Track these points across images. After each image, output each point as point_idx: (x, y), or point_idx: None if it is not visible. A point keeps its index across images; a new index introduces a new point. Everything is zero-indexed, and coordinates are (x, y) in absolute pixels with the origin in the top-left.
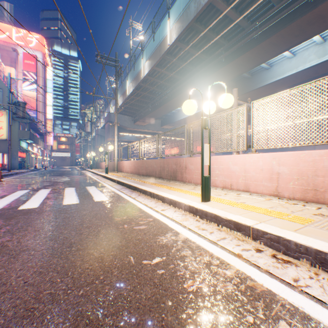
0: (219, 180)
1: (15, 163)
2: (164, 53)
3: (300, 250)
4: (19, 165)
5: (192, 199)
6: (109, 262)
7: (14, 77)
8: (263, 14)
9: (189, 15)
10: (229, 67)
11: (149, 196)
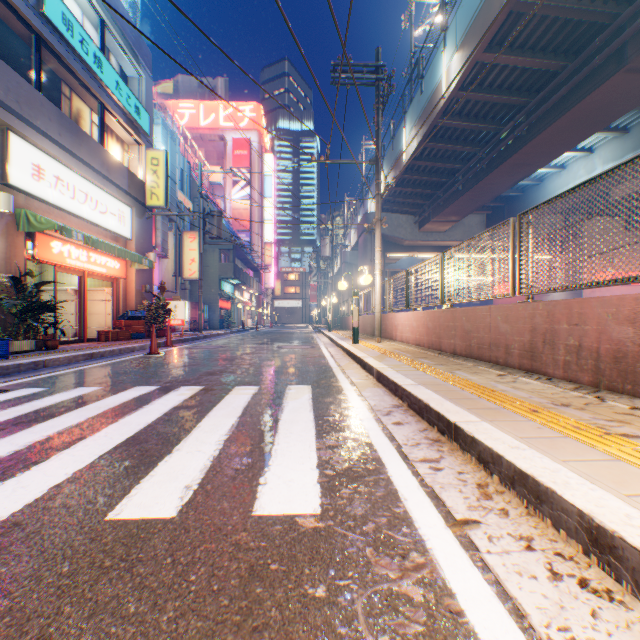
0: None
1: (214, 318)
2: None
3: None
4: (219, 322)
5: None
6: None
7: (220, 181)
8: None
9: None
10: None
11: (575, 544)
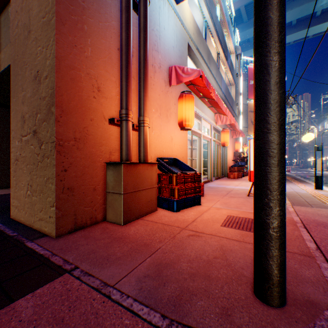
0: None
1: None
2: None
3: None
4: None
5: None
6: None
7: None
8: None
9: None
10: None
11: None
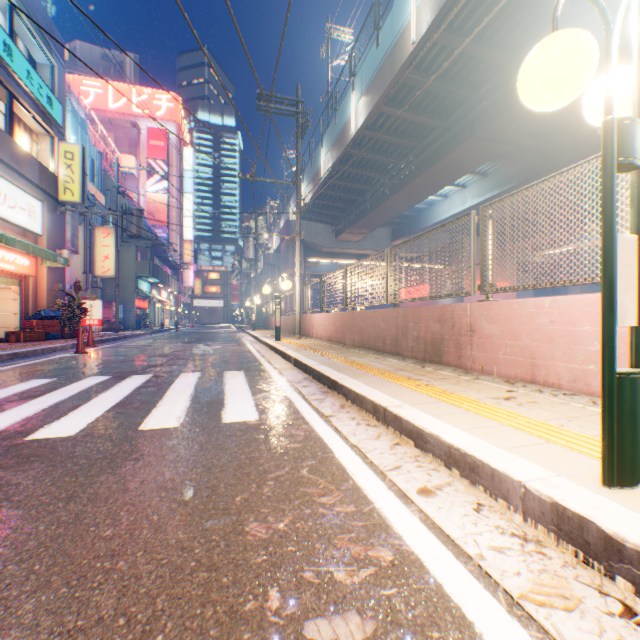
0: None
1: (129, 318)
2: (402, 65)
3: None
4: (136, 322)
5: (544, 459)
6: None
7: (133, 171)
8: None
9: None
10: None
11: (370, 415)
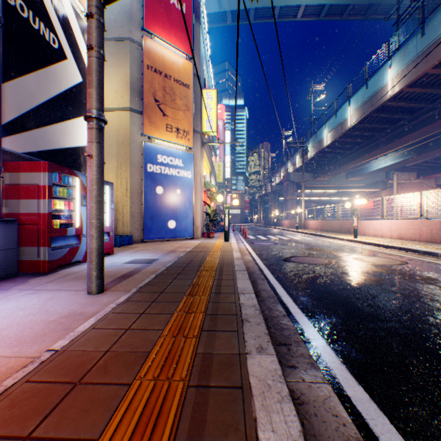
0: (371, 232)
1: None
2: (345, 131)
3: (366, 243)
4: None
5: (350, 238)
6: (323, 243)
7: None
8: (439, 96)
9: (365, 109)
10: (412, 134)
11: (331, 238)
